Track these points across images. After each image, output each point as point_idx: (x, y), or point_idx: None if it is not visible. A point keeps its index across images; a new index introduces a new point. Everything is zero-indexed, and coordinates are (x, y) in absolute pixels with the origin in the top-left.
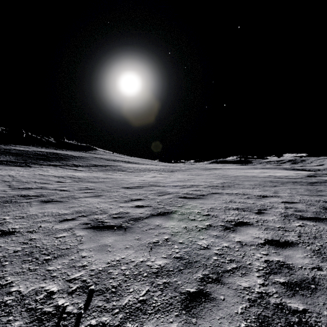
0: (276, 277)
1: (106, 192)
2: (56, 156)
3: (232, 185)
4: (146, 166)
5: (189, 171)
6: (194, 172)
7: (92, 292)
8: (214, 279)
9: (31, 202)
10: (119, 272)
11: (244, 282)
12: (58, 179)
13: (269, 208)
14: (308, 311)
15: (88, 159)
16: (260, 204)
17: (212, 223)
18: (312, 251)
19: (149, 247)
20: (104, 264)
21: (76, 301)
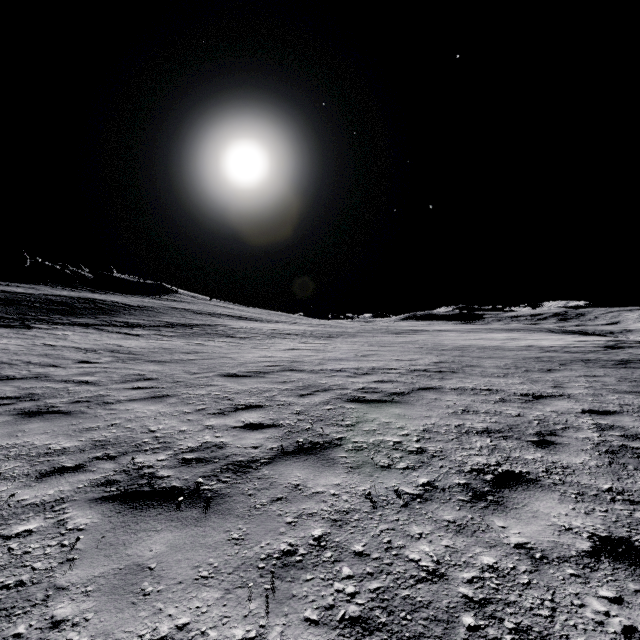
0: None
1: (181, 387)
2: (91, 306)
3: (459, 367)
4: (277, 327)
5: (365, 336)
6: (374, 338)
7: None
8: None
9: None
10: None
11: None
12: (83, 354)
13: (561, 430)
14: None
15: (158, 312)
16: (536, 417)
17: (436, 476)
18: None
19: (267, 572)
20: None
21: None
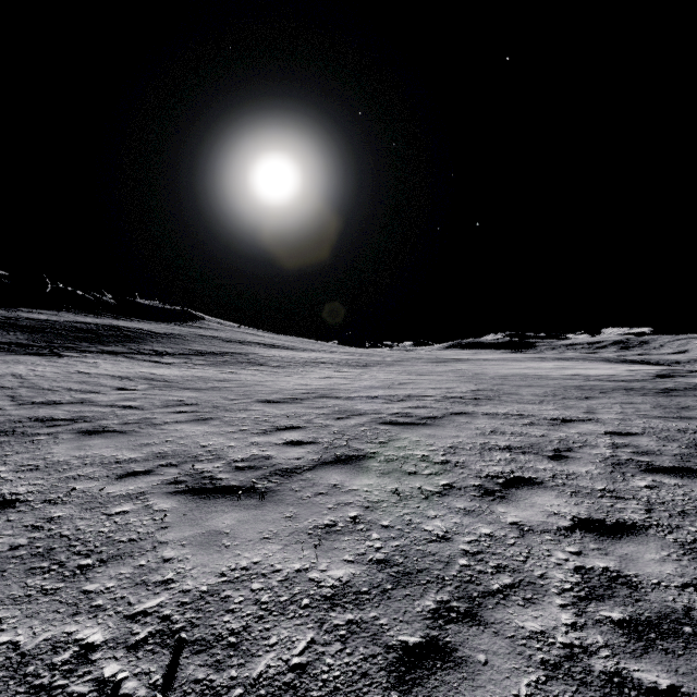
0: (603, 607)
1: (222, 411)
2: (117, 333)
3: (496, 395)
4: (311, 355)
5: (403, 365)
6: (413, 367)
7: (184, 645)
8: (462, 612)
9: (57, 433)
10: (247, 597)
11: (531, 621)
12: (120, 382)
13: (578, 447)
14: (681, 692)
15: (186, 340)
16: (559, 437)
17: (455, 480)
18: (679, 544)
19: (315, 536)
20: (213, 577)
21: (146, 667)
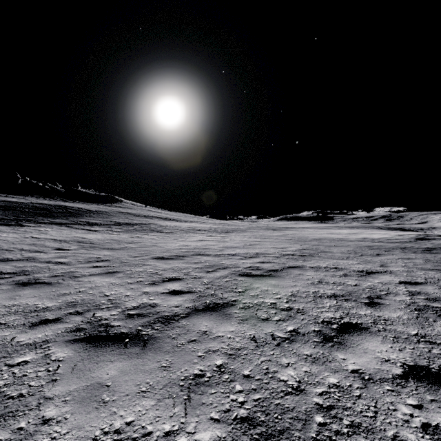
0: None
1: (126, 266)
2: (63, 211)
3: (316, 253)
4: (191, 225)
5: (251, 231)
6: (258, 233)
7: None
8: None
9: None
10: None
11: None
12: (59, 244)
13: (385, 295)
14: None
15: (109, 215)
16: (368, 286)
17: (299, 326)
18: None
19: (186, 388)
20: None
21: None
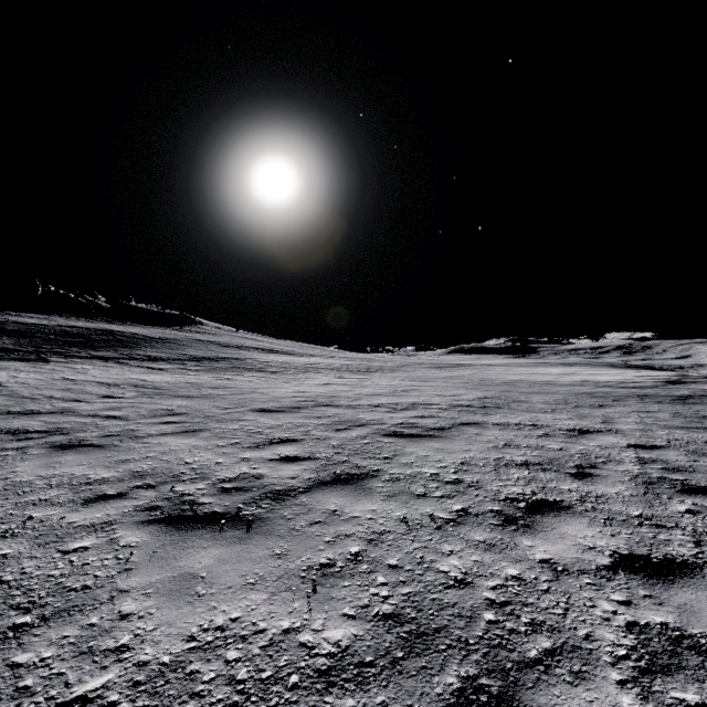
0: (673, 684)
1: (212, 421)
2: (109, 338)
3: (505, 403)
4: (311, 360)
5: (406, 371)
6: (416, 373)
7: None
8: (495, 694)
9: (27, 447)
10: (220, 672)
11: None
12: (107, 389)
13: (602, 463)
14: None
15: (181, 345)
16: (579, 451)
17: (471, 504)
18: None
19: (309, 580)
20: (179, 642)
21: None
